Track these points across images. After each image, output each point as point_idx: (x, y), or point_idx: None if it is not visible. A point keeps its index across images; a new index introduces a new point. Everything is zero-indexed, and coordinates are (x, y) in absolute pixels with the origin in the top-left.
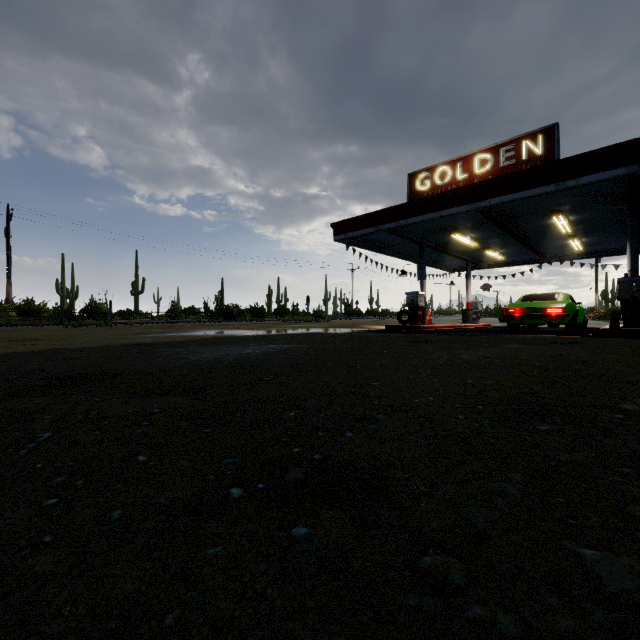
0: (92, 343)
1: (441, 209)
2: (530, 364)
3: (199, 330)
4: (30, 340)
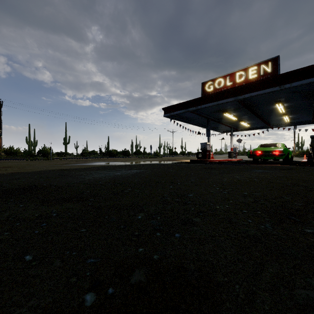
0: (37, 169)
1: (219, 100)
2: (275, 182)
3: (95, 162)
4: (6, 167)
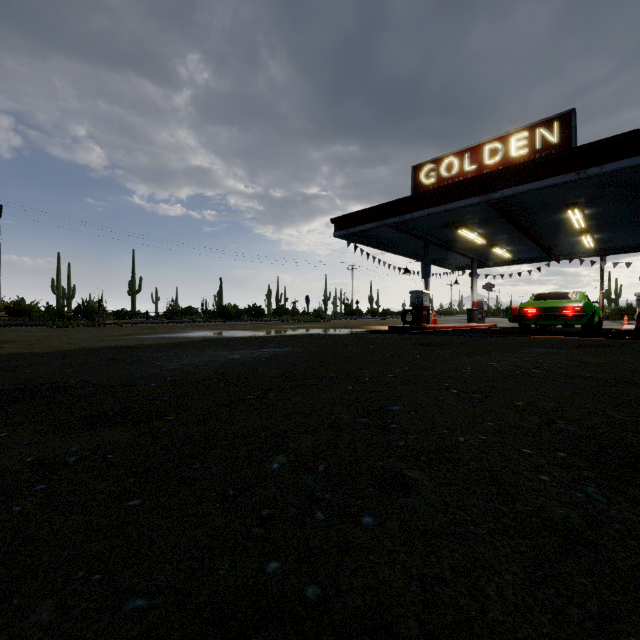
0: (66, 346)
1: (449, 202)
2: (579, 375)
3: (191, 331)
4: (2, 342)
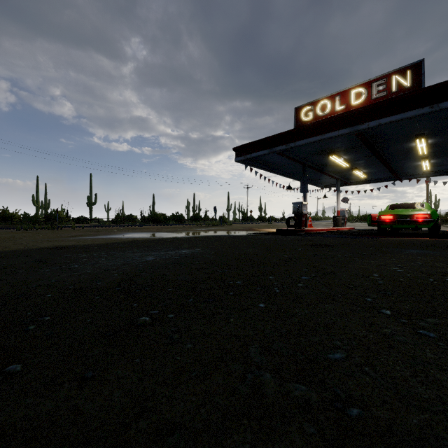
0: (13, 246)
1: (325, 132)
2: None
3: (126, 233)
4: None
